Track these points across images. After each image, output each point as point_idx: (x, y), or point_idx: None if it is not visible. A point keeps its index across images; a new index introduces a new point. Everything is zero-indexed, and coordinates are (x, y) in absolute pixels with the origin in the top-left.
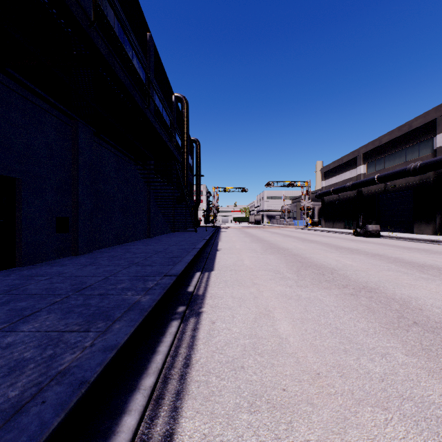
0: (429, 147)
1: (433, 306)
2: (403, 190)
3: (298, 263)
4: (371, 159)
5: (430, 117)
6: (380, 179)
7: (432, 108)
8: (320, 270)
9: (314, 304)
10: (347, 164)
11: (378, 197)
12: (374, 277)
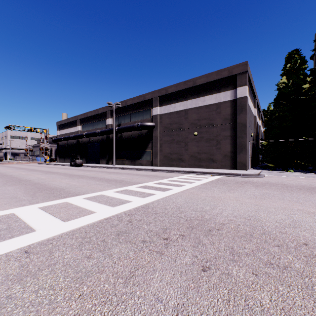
0: (105, 124)
1: (52, 184)
2: (96, 142)
3: (11, 180)
4: (84, 123)
5: (105, 110)
6: (86, 135)
7: (105, 106)
8: (21, 181)
9: (2, 190)
10: (72, 123)
11: (87, 145)
12: (45, 180)
